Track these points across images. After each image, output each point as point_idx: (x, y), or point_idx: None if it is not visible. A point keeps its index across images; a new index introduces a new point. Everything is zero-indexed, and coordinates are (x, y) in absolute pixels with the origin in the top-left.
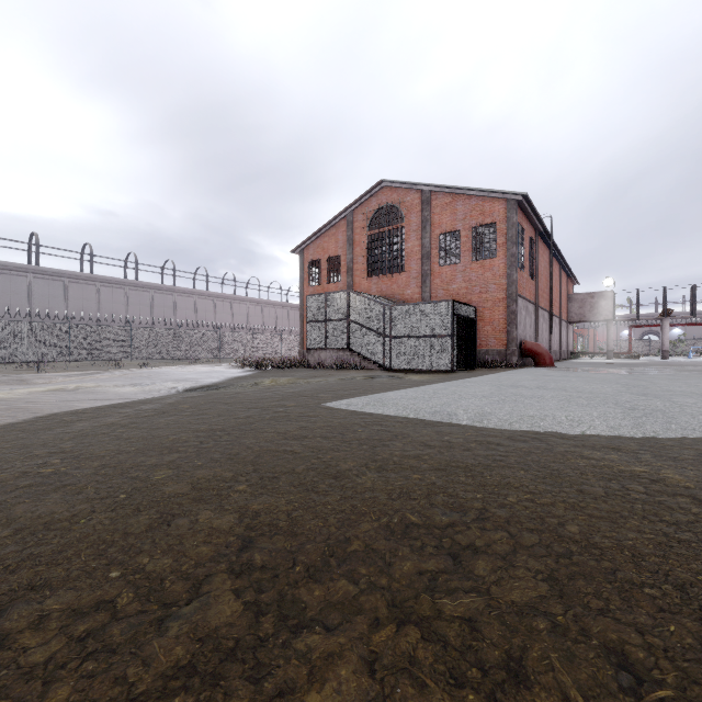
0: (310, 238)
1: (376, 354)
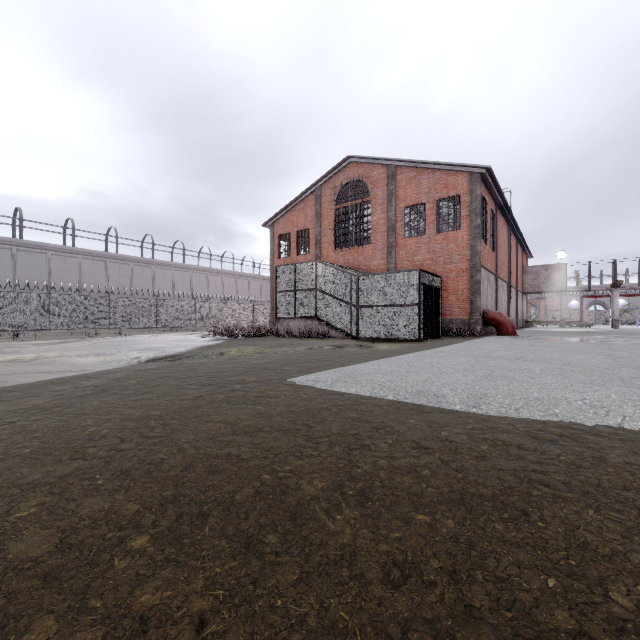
0: (280, 212)
1: (344, 323)
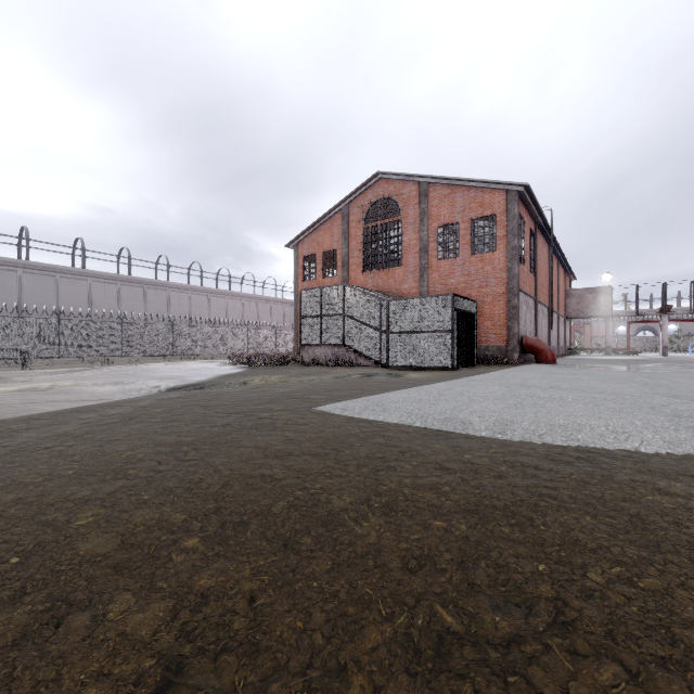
0: (305, 232)
1: (373, 351)
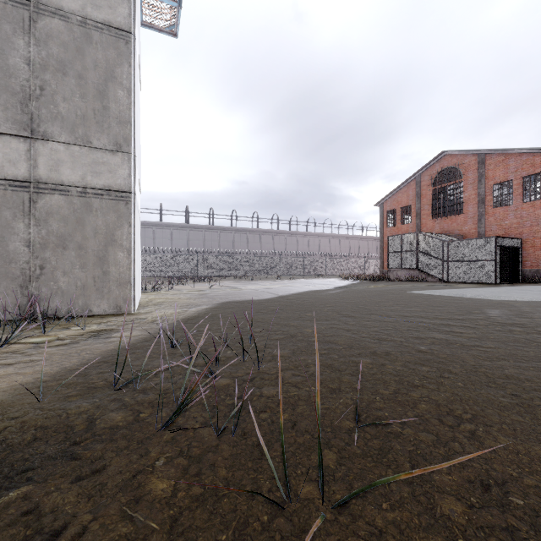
0: (388, 195)
1: (437, 272)
